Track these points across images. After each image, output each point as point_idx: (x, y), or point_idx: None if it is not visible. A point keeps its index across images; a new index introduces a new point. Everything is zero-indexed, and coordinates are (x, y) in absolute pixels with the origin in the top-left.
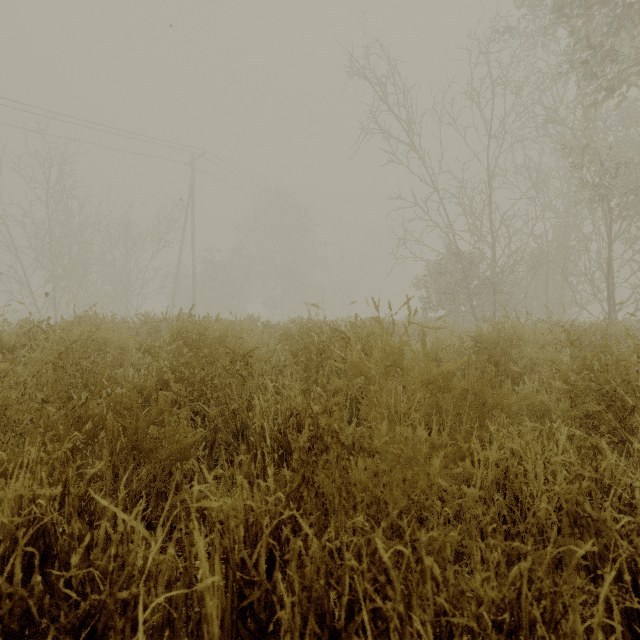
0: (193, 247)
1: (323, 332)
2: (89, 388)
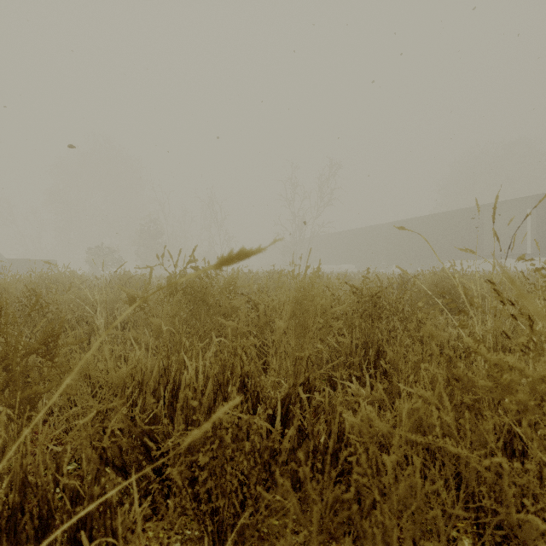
0: None
1: None
2: None
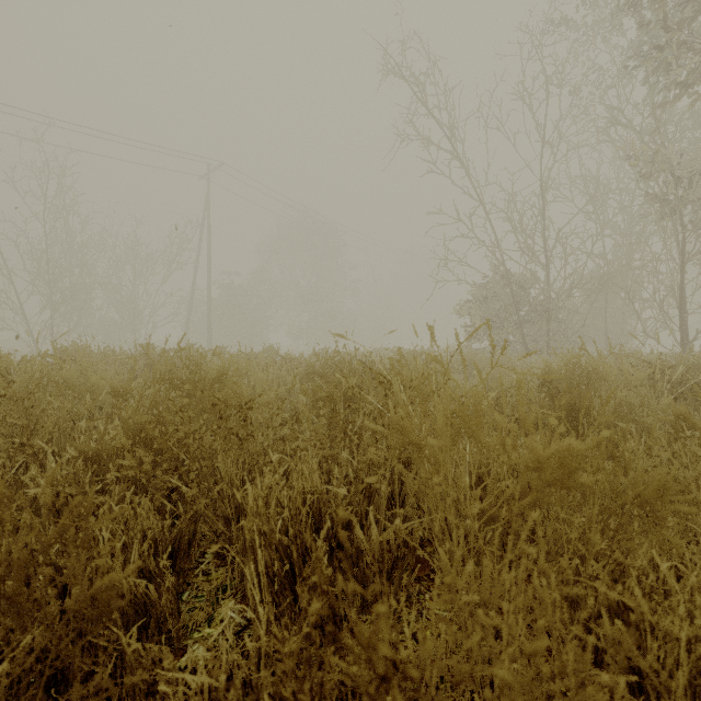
0: (209, 270)
1: (353, 370)
2: (28, 450)
